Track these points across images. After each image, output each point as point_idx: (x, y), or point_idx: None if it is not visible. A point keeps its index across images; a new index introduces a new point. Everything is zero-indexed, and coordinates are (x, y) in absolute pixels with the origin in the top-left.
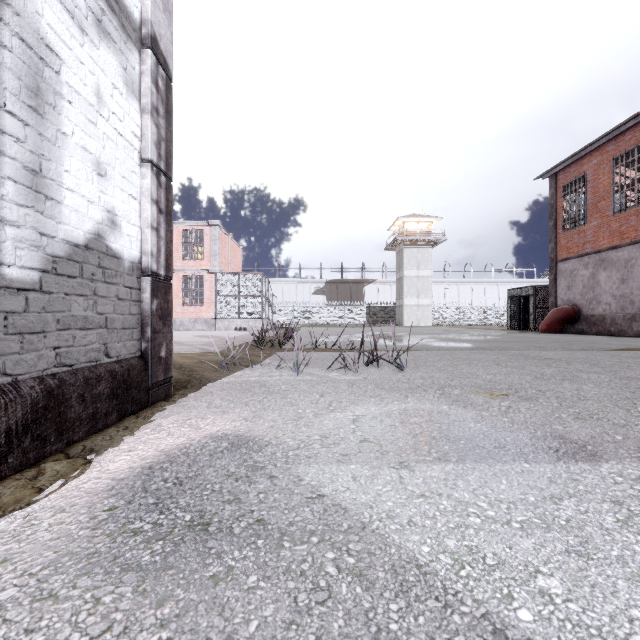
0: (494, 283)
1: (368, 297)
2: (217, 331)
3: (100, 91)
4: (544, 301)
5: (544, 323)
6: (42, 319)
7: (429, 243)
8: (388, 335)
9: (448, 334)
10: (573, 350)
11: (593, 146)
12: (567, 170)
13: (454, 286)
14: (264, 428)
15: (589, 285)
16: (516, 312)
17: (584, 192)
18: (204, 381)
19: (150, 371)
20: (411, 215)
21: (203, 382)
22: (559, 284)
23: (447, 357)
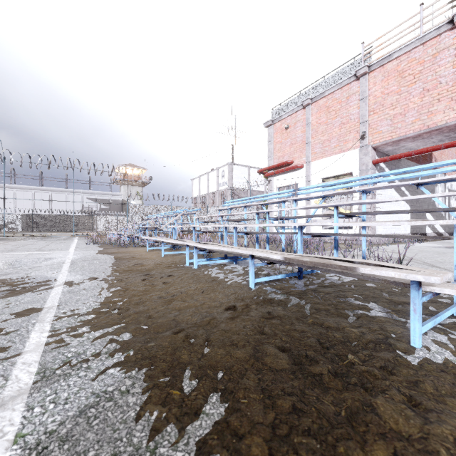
0: None
1: None
2: None
3: (453, 204)
4: None
5: None
6: (451, 227)
7: None
8: None
9: None
10: None
11: None
12: None
13: None
14: None
15: None
16: None
17: None
18: None
19: None
20: None
21: None
22: None
23: None
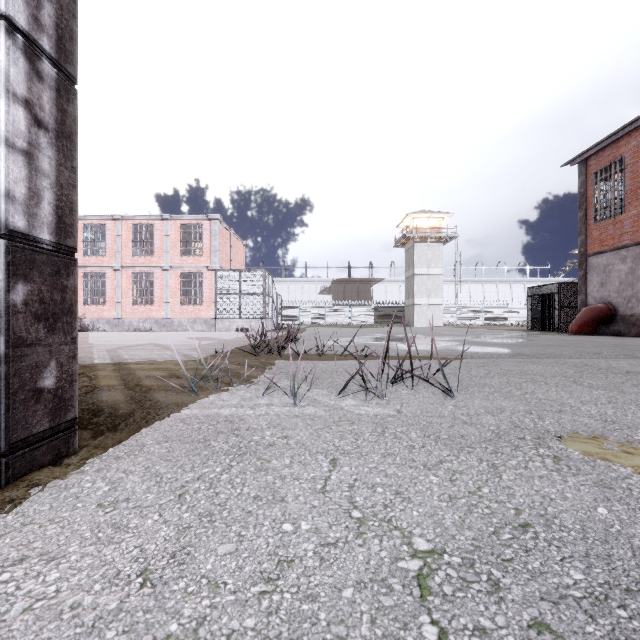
0: (507, 282)
1: (376, 296)
2: (217, 332)
3: None
4: (570, 300)
5: (575, 324)
6: None
7: (440, 240)
8: (402, 337)
9: (468, 336)
10: (639, 357)
11: (633, 125)
12: (600, 154)
13: (465, 285)
14: (171, 639)
15: (627, 281)
16: (537, 312)
17: (621, 178)
18: (151, 414)
19: (3, 420)
20: (421, 211)
21: (149, 416)
22: (590, 280)
23: (494, 369)
